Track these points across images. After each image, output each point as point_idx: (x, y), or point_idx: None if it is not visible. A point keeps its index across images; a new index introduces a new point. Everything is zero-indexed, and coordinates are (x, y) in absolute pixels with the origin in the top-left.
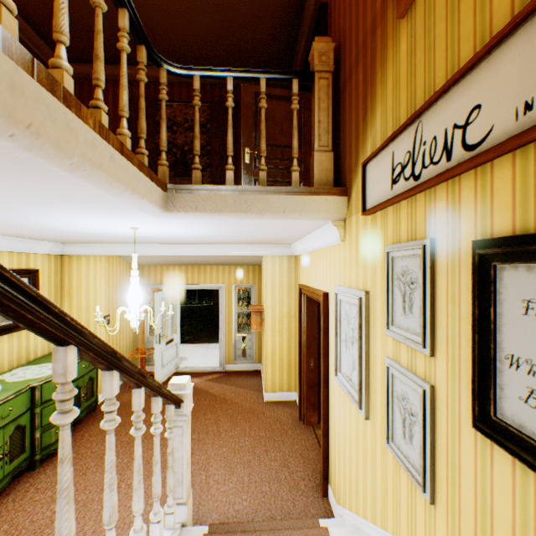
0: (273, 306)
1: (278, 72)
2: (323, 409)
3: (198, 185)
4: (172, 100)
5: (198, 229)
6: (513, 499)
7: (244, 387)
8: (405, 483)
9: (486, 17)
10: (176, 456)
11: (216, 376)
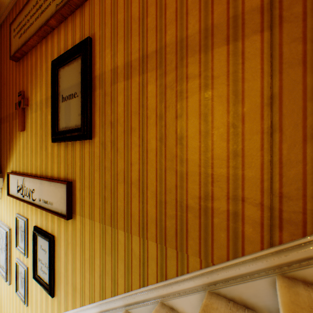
0: None
1: None
2: None
3: None
4: None
5: None
6: (41, 293)
7: None
8: (22, 303)
9: (37, 165)
10: None
11: None
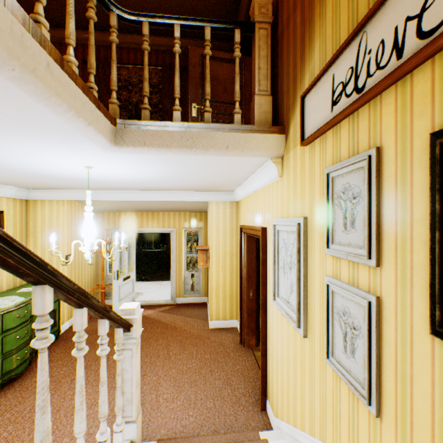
0: (217, 245)
1: (221, 21)
2: (262, 331)
3: (146, 121)
4: (128, 64)
5: (148, 169)
6: None
7: (192, 316)
8: (346, 397)
9: None
10: (125, 377)
11: (168, 308)
